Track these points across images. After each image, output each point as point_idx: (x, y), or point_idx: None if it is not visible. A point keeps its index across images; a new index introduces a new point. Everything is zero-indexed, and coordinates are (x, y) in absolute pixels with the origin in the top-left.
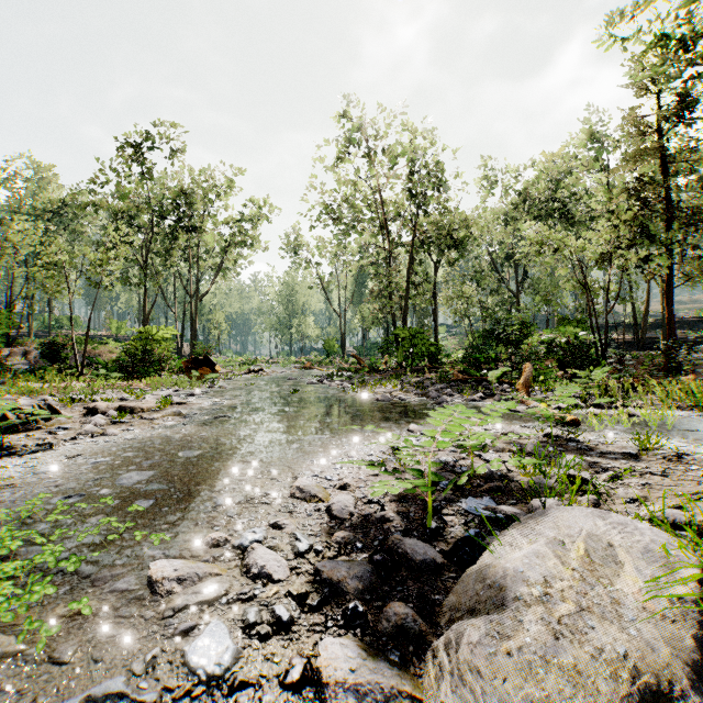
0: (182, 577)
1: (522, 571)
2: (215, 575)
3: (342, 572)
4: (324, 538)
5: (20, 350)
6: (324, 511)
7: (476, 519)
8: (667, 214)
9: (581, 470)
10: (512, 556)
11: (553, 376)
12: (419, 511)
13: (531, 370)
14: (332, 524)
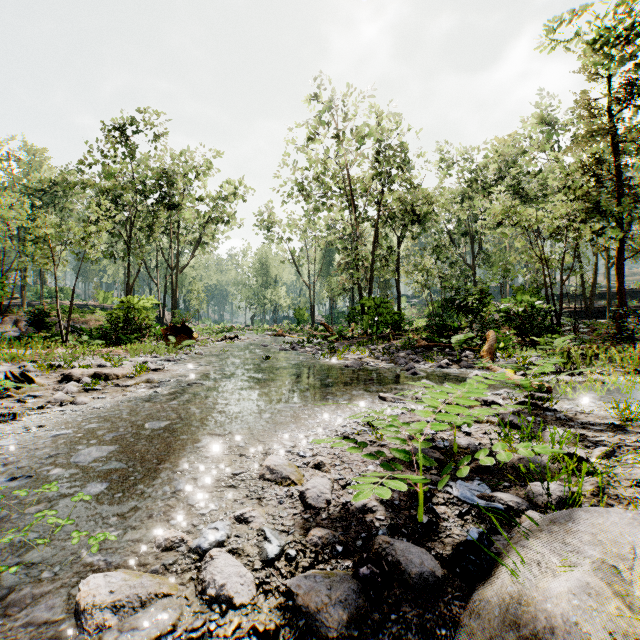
0: (119, 602)
1: (576, 622)
2: (163, 595)
3: (321, 596)
4: (298, 537)
5: (11, 319)
6: (297, 497)
7: (472, 510)
8: (618, 190)
9: (569, 445)
10: (544, 583)
11: (510, 342)
12: (404, 497)
13: (494, 337)
14: (306, 515)
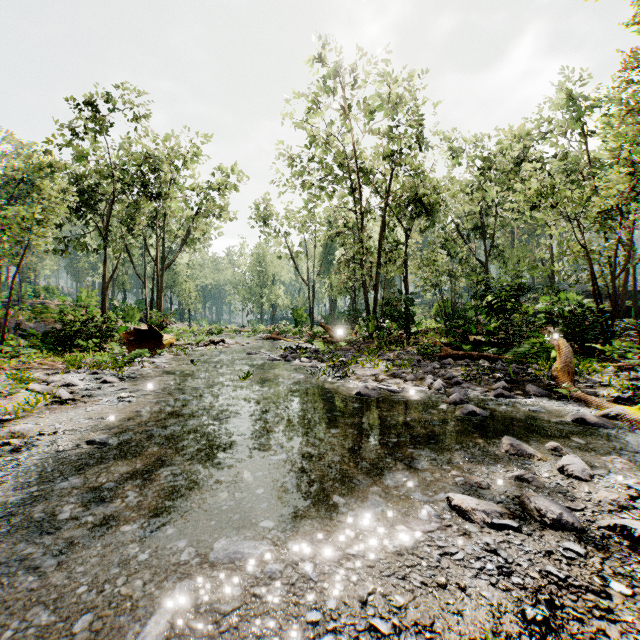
0: None
1: None
2: None
3: None
4: None
5: None
6: None
7: None
8: None
9: None
10: None
11: None
12: None
13: (569, 349)
14: None
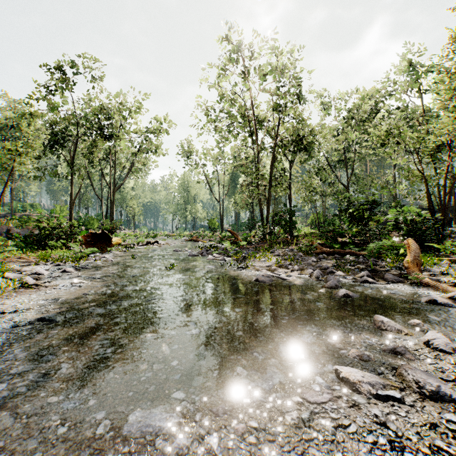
0: None
1: None
2: None
3: None
4: None
5: None
6: None
7: None
8: None
9: None
10: None
11: None
12: None
13: (416, 246)
14: None
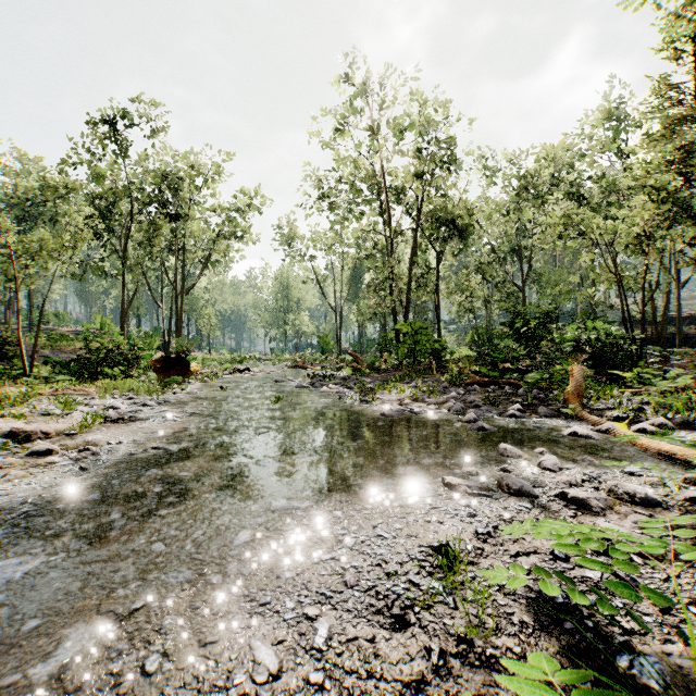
0: None
1: None
2: None
3: None
4: None
5: None
6: None
7: None
8: None
9: None
10: None
11: None
12: None
13: (581, 374)
14: None
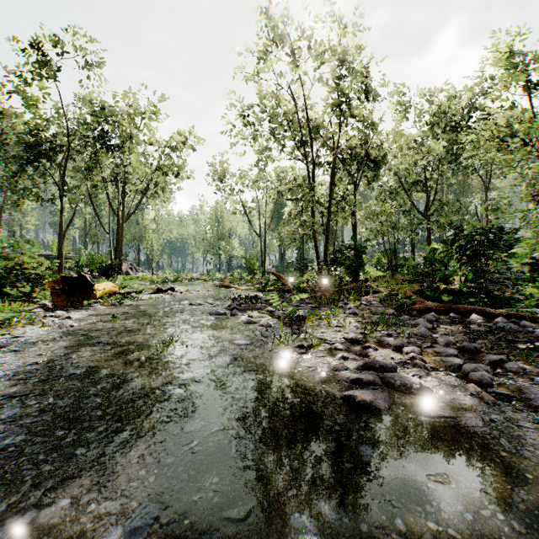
0: None
1: None
2: None
3: None
4: None
5: None
6: None
7: None
8: None
9: None
10: None
11: None
12: None
13: None
14: None
